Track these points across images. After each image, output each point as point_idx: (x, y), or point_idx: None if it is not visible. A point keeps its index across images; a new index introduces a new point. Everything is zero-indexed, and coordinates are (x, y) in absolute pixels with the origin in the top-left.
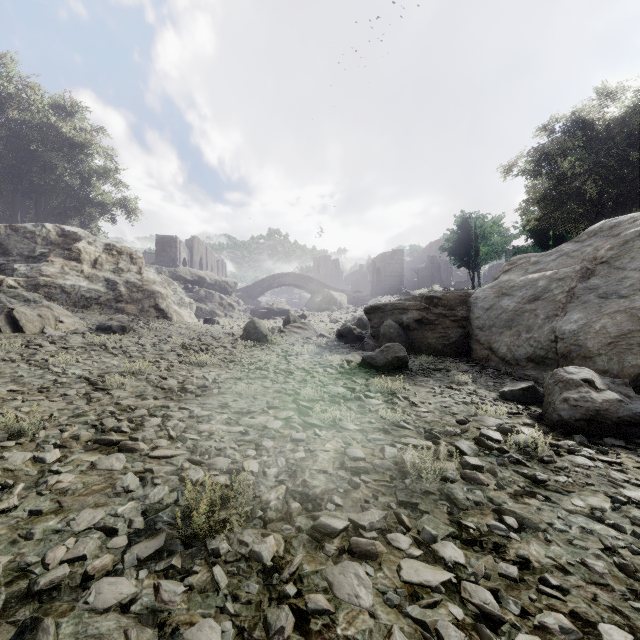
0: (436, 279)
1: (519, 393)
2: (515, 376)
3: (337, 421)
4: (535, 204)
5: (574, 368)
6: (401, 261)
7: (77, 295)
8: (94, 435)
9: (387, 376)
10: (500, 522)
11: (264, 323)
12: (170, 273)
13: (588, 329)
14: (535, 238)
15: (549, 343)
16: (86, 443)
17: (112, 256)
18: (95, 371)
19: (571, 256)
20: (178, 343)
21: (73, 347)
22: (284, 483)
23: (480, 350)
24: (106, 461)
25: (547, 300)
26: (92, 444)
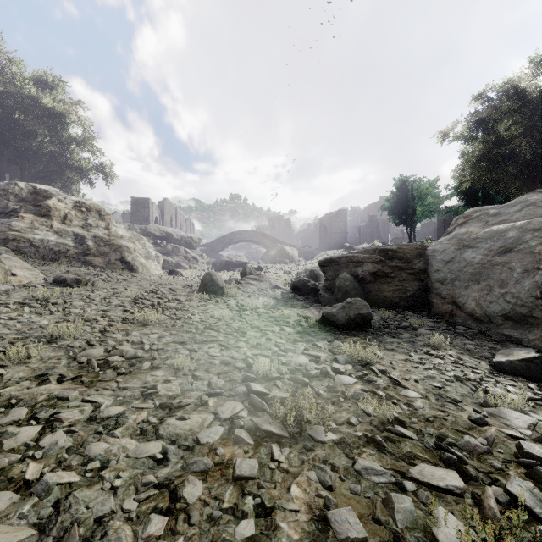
0: (375, 235)
1: (521, 365)
2: (492, 336)
3: (304, 424)
4: (472, 165)
5: None
6: (345, 220)
7: (45, 249)
8: None
9: (351, 336)
10: None
11: (224, 274)
12: (141, 230)
13: None
14: (466, 198)
15: (533, 300)
16: None
17: (81, 212)
18: (10, 335)
19: (540, 206)
20: (132, 296)
21: (8, 303)
22: None
23: (442, 304)
24: None
25: (522, 252)
26: None
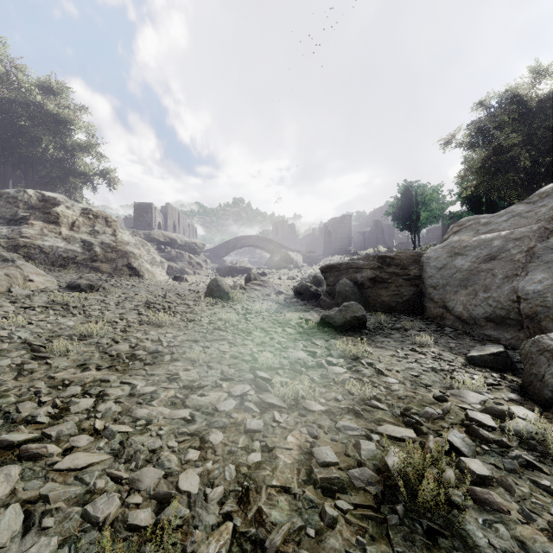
0: (380, 241)
1: (490, 358)
2: (475, 336)
3: (299, 399)
4: (473, 172)
5: None
6: (350, 225)
7: (55, 255)
8: None
9: (346, 336)
10: None
11: (228, 280)
12: (145, 235)
13: None
14: (470, 204)
15: (510, 303)
16: None
17: (89, 219)
18: (45, 334)
19: (524, 217)
20: (143, 301)
21: (34, 307)
22: (231, 517)
23: (434, 308)
24: None
25: (504, 260)
26: None
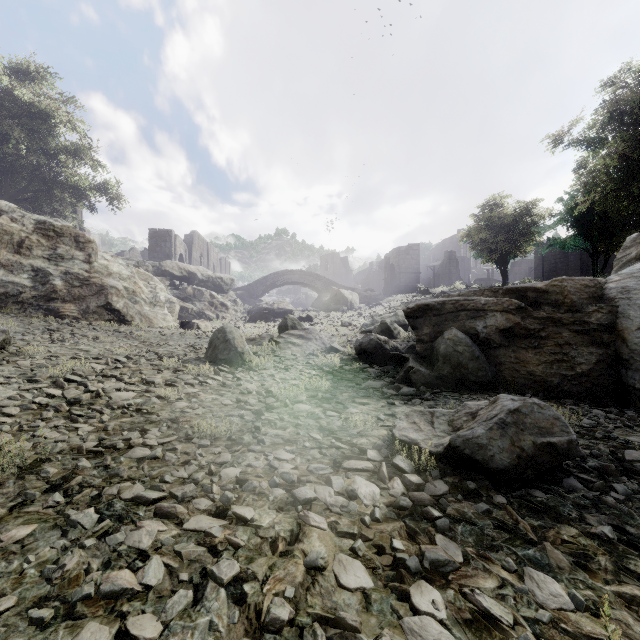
0: (454, 276)
1: None
2: None
3: None
4: (604, 175)
5: None
6: (417, 256)
7: None
8: None
9: (547, 521)
10: None
11: (259, 327)
12: (154, 268)
13: None
14: (579, 226)
15: None
16: None
17: (48, 238)
18: None
19: None
20: (63, 375)
21: None
22: None
23: None
24: None
25: None
26: None
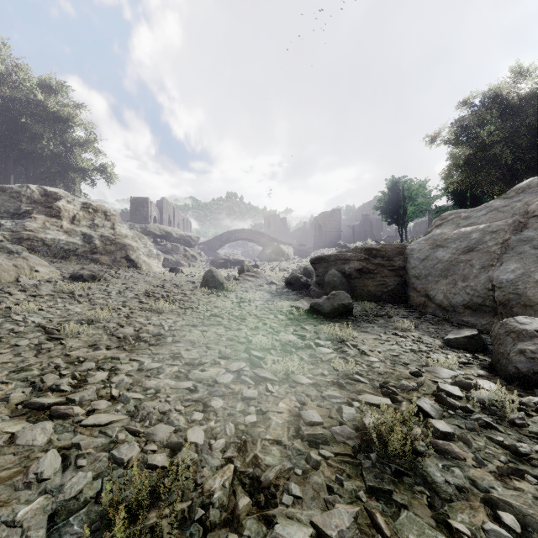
0: (369, 234)
1: (464, 341)
2: (453, 322)
3: (289, 374)
4: (457, 168)
5: (525, 318)
6: (339, 219)
7: (57, 247)
8: (29, 395)
9: (334, 322)
10: (496, 521)
11: (222, 272)
12: (141, 229)
13: (527, 278)
14: (455, 199)
15: (486, 291)
16: (16, 406)
17: (88, 213)
18: (56, 319)
19: (501, 211)
20: (142, 290)
21: (42, 295)
22: (232, 461)
23: (417, 297)
24: (29, 433)
25: (481, 251)
26: (22, 407)
